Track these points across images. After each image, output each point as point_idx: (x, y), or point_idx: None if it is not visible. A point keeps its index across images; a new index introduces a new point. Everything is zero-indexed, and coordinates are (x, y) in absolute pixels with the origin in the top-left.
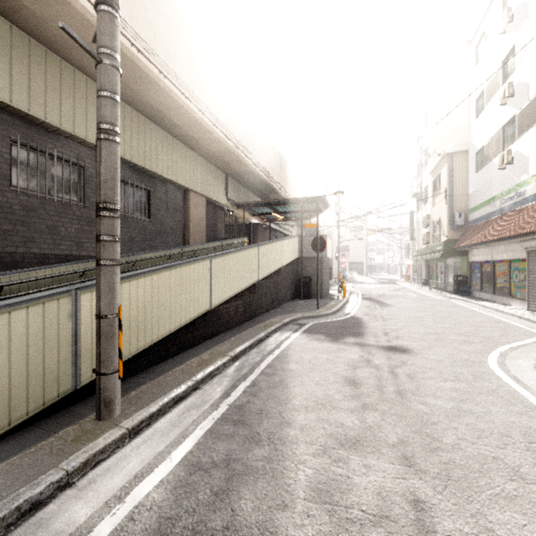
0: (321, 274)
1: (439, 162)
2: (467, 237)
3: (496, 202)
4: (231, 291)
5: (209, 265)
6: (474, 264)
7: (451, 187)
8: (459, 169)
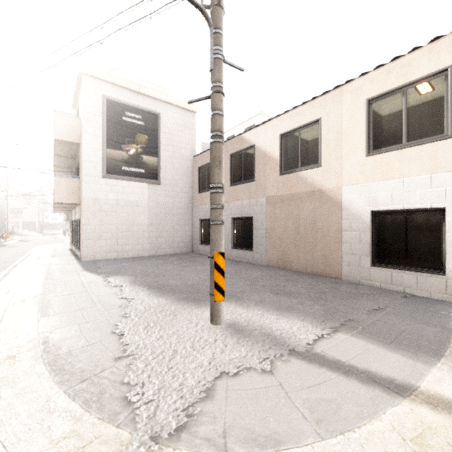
0: None
1: None
2: None
3: None
4: None
5: None
6: None
7: None
8: None
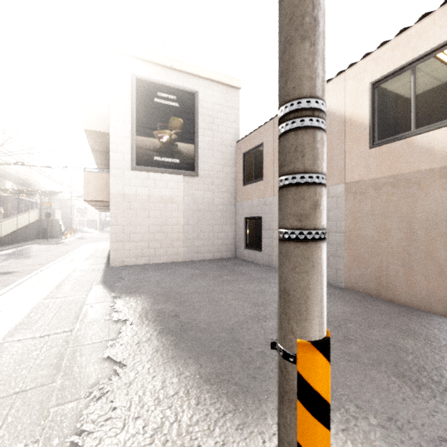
0: (52, 227)
1: None
2: None
3: None
4: (7, 233)
5: (1, 224)
6: None
7: None
8: None
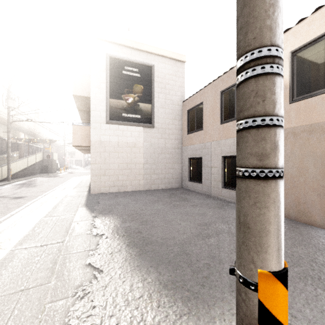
0: (51, 165)
1: None
2: None
3: None
4: (21, 169)
5: (17, 163)
6: None
7: None
8: None
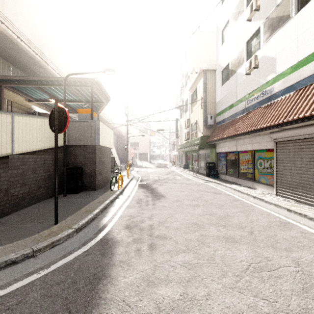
0: (94, 163)
1: (196, 79)
2: (217, 133)
3: (241, 103)
4: None
5: None
6: (220, 154)
7: (205, 95)
8: (210, 83)
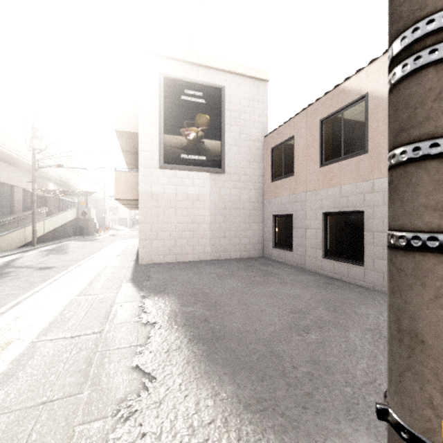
0: (88, 225)
1: None
2: None
3: None
4: (49, 230)
5: (44, 222)
6: None
7: None
8: None
